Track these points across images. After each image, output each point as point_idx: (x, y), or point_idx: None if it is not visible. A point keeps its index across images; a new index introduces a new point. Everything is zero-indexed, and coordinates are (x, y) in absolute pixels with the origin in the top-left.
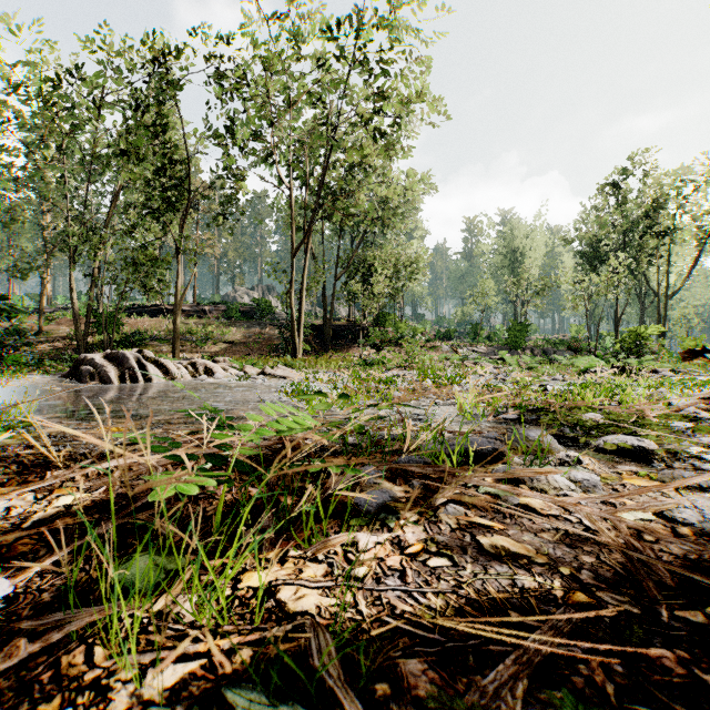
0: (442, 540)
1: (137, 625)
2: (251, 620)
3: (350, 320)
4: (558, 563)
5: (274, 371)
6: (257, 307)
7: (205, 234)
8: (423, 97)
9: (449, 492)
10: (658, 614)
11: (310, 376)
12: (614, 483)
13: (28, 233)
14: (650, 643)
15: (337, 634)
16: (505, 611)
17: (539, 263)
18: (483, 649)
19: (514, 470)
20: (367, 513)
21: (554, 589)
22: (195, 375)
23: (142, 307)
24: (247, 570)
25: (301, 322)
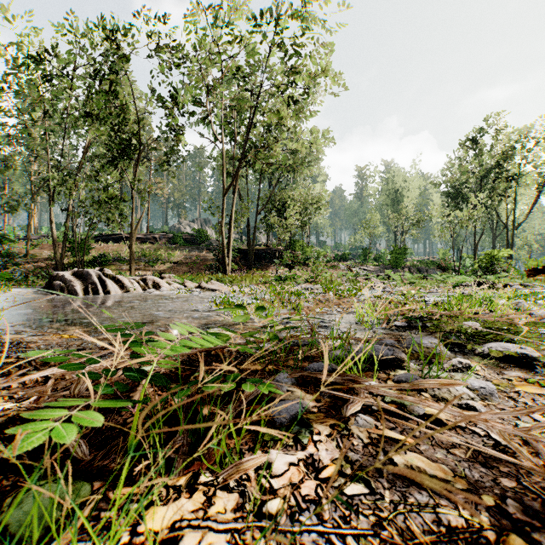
0: (356, 459)
1: None
2: None
3: (268, 245)
4: (479, 488)
5: (208, 285)
6: (197, 236)
7: (156, 179)
8: (325, 70)
9: (359, 402)
10: None
11: (236, 289)
12: (507, 390)
13: (19, 178)
14: None
15: None
16: None
17: (414, 201)
18: None
19: (419, 381)
20: (281, 425)
21: (484, 528)
22: (145, 288)
23: (107, 236)
24: (153, 503)
25: (230, 246)
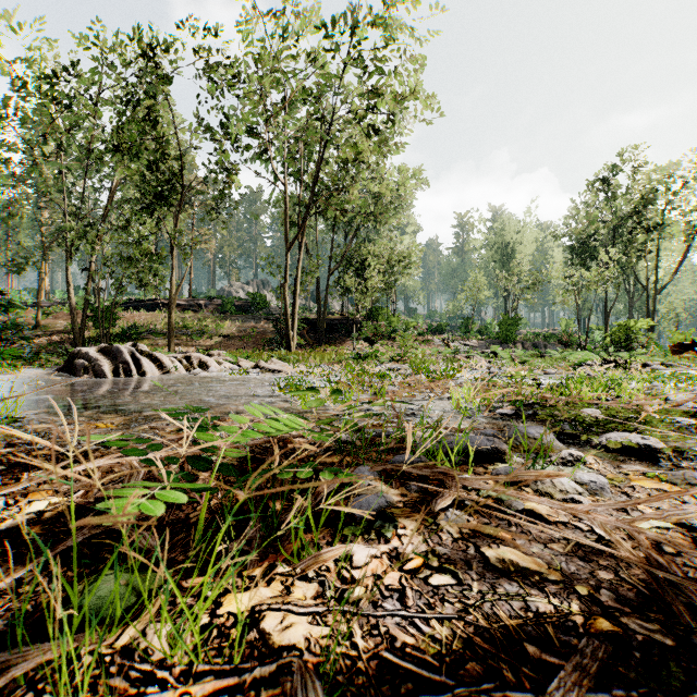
0: (443, 553)
1: (86, 678)
2: (230, 656)
3: (343, 314)
4: (573, 580)
5: (268, 364)
6: (252, 302)
7: (201, 229)
8: (415, 93)
9: (450, 496)
10: (694, 646)
11: (303, 370)
12: (621, 484)
13: (26, 228)
14: (692, 687)
15: (329, 680)
16: (520, 644)
17: (530, 258)
18: (498, 695)
19: (518, 473)
20: (362, 520)
21: (572, 614)
22: (190, 369)
23: (139, 302)
24: (229, 591)
25: (295, 316)
